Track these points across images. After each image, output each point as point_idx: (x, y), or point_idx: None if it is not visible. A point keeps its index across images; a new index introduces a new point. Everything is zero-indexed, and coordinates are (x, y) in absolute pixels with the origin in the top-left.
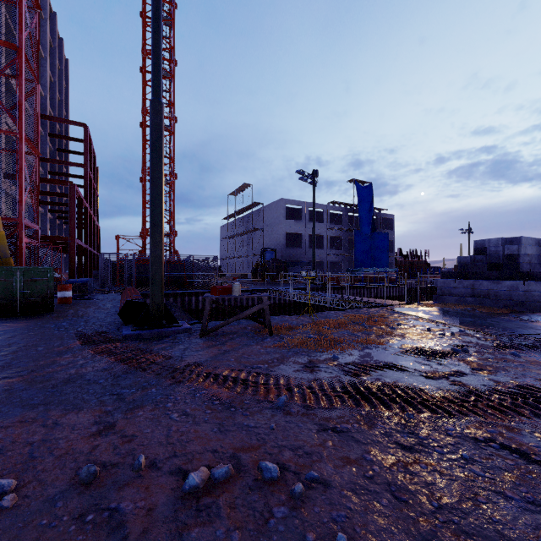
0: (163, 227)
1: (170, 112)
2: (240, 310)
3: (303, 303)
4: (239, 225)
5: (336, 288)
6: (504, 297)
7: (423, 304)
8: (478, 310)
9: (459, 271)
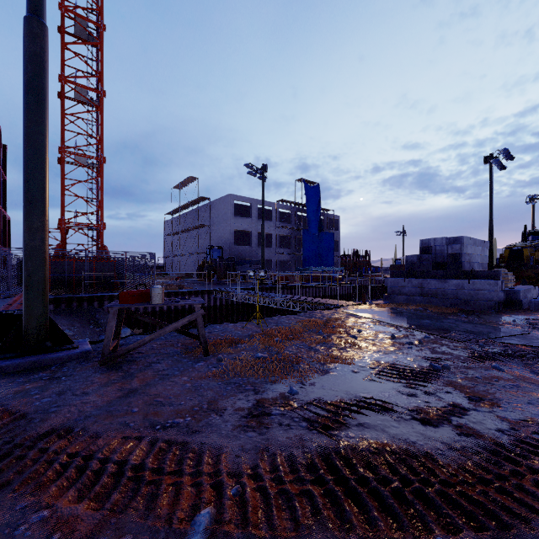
0: (47, 206)
1: (97, 85)
2: (182, 314)
3: (252, 304)
4: (184, 221)
5: (286, 288)
6: (450, 295)
7: (376, 304)
8: (429, 310)
9: (408, 270)
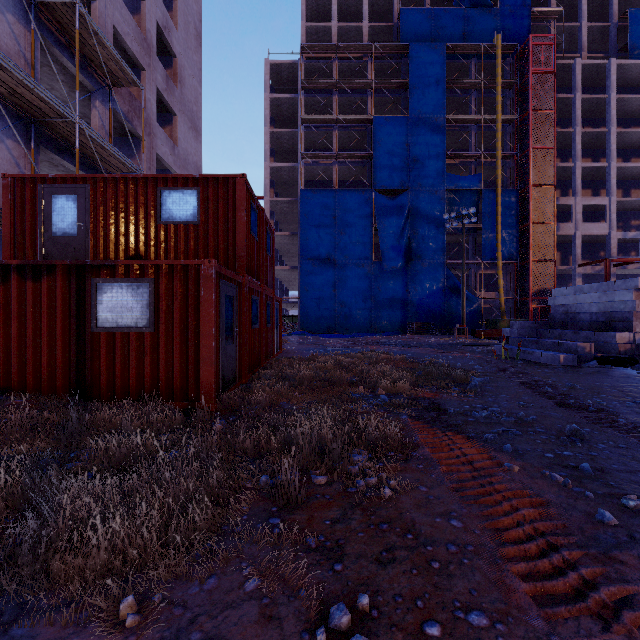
0: (463, 308)
1: None
2: None
3: None
4: None
5: None
6: None
7: None
8: None
9: None
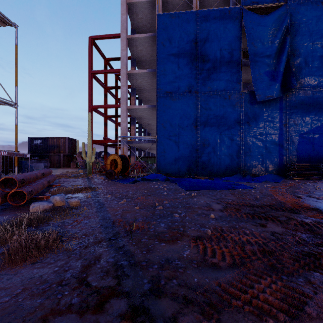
0: None
1: None
2: None
3: None
4: None
5: None
6: None
7: None
8: None
9: None
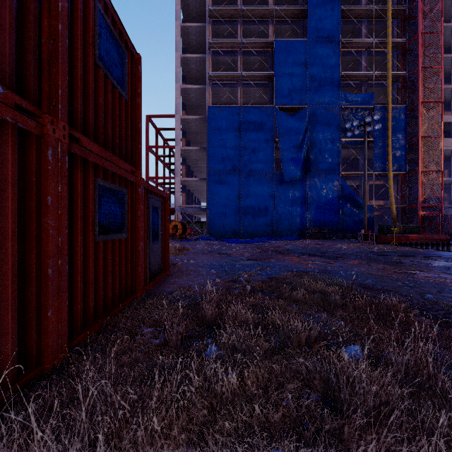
0: (365, 214)
1: None
2: None
3: None
4: None
5: None
6: None
7: None
8: None
9: None
